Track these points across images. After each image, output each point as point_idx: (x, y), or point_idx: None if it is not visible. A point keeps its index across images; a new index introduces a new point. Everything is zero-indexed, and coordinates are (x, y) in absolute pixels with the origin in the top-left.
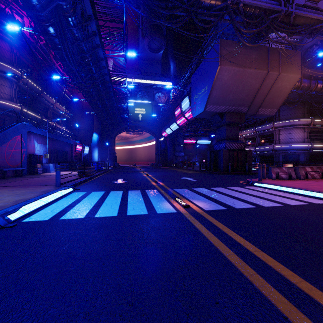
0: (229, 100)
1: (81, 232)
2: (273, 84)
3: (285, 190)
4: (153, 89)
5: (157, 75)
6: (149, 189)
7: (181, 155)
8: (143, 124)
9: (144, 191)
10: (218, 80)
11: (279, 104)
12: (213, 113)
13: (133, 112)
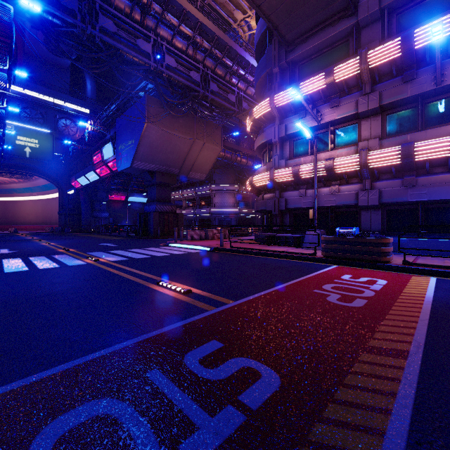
0: (159, 159)
1: (3, 278)
2: (200, 151)
3: (186, 246)
4: (54, 110)
5: (63, 89)
6: (57, 255)
7: (104, 216)
8: (34, 164)
9: (50, 256)
10: (145, 137)
11: (208, 170)
12: (143, 170)
13: (13, 142)
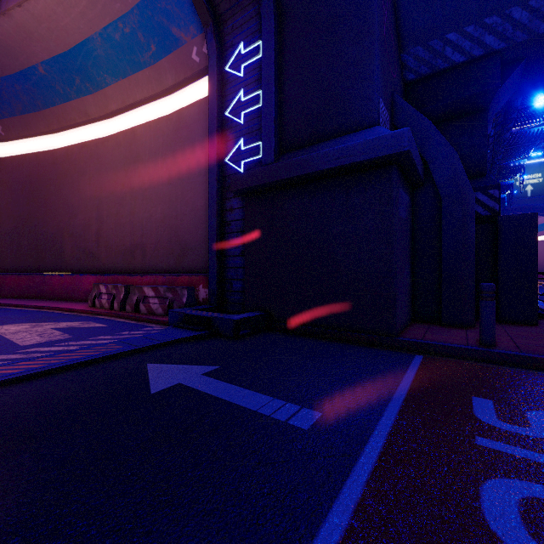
0: None
1: None
2: None
3: None
4: None
5: None
6: None
7: None
8: (536, 202)
9: None
10: None
11: None
12: None
13: (513, 185)
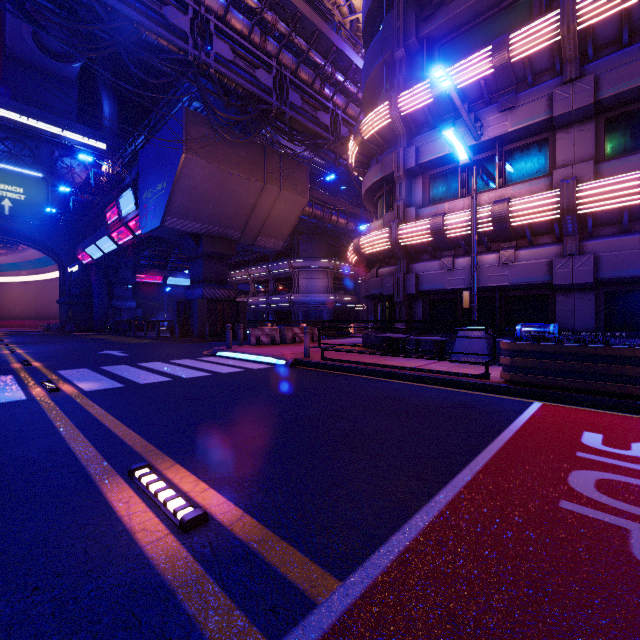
0: (208, 214)
1: None
2: (274, 203)
3: (245, 357)
4: (51, 144)
5: (66, 114)
6: None
7: (129, 306)
8: (18, 226)
9: None
10: (184, 177)
11: (286, 235)
12: (182, 233)
13: None
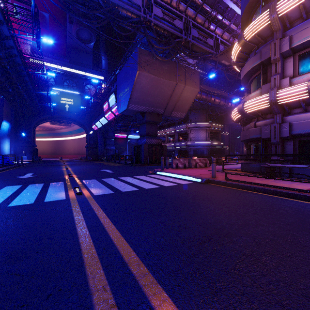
0: (148, 101)
1: None
2: (181, 93)
3: (173, 176)
4: (82, 80)
5: (88, 66)
6: (56, 182)
7: (112, 148)
8: (71, 115)
9: (48, 183)
10: (138, 83)
11: (187, 110)
12: (136, 112)
13: (59, 102)
